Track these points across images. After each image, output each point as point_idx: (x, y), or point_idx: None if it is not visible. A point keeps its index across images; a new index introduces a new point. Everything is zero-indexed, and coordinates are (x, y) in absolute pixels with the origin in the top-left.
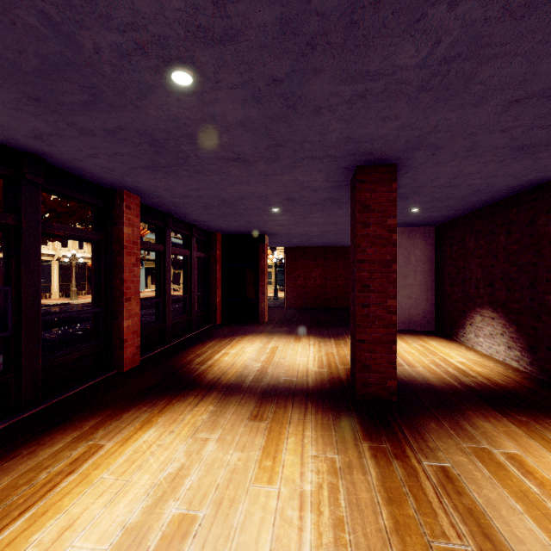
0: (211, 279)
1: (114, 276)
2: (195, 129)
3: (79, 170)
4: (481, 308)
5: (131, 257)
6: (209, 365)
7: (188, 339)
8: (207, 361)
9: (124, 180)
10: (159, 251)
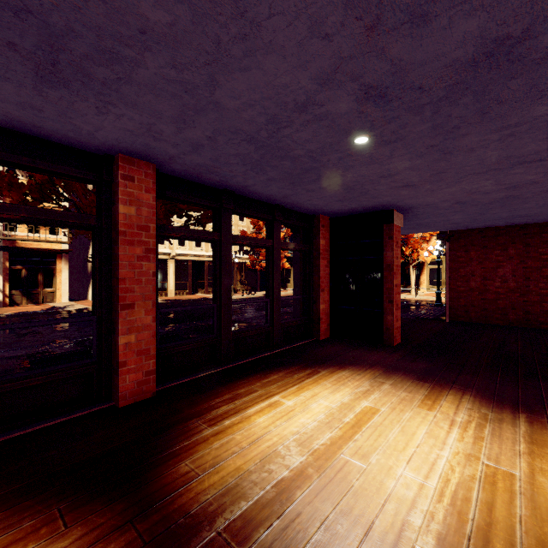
0: (313, 278)
1: (113, 274)
2: None
3: (23, 125)
4: None
5: (134, 248)
6: (220, 429)
7: (259, 361)
8: (229, 416)
9: (85, 130)
10: (215, 241)
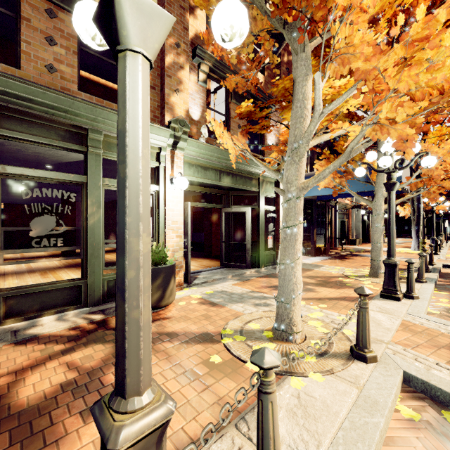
0: None
1: None
2: (16, 184)
3: None
4: (112, 233)
5: None
6: None
7: None
8: None
9: None
10: None
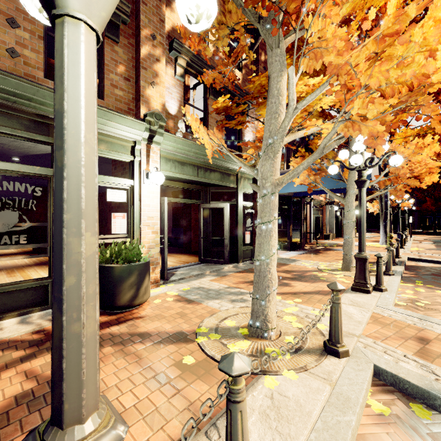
0: None
1: None
2: None
3: None
4: None
5: None
6: None
7: None
8: None
9: None
10: None
